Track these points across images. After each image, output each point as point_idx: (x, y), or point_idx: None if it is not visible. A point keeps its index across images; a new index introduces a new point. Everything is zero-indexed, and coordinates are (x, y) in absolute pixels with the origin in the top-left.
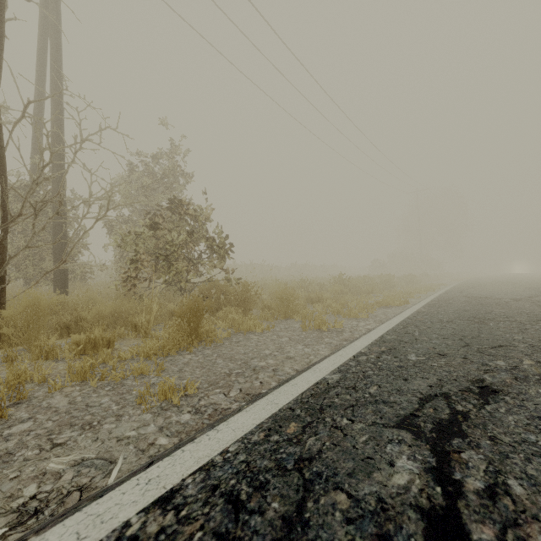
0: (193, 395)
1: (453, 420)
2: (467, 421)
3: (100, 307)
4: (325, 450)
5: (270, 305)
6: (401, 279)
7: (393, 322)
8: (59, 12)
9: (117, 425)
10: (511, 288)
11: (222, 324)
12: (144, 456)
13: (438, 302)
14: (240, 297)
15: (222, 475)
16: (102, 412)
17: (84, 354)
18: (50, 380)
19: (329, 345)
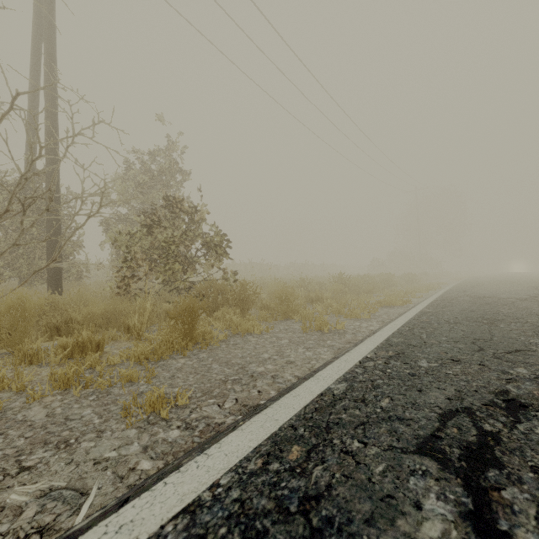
0: (184, 406)
1: (483, 444)
2: (500, 445)
3: (91, 307)
4: (334, 484)
5: (269, 305)
6: (401, 278)
7: (398, 323)
8: (53, 5)
9: (96, 443)
10: (514, 287)
11: (219, 325)
12: (122, 485)
13: (441, 301)
14: (238, 297)
15: (210, 520)
16: (82, 426)
17: (71, 358)
18: (27, 390)
19: (331, 348)
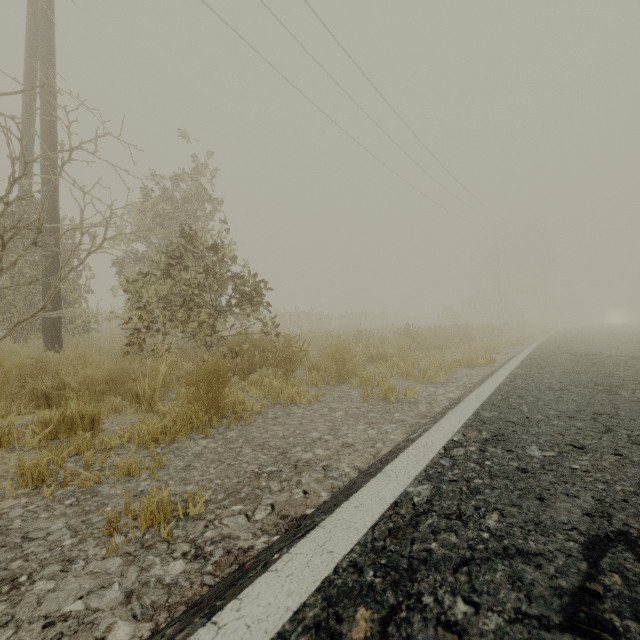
0: (197, 516)
1: None
2: None
3: (90, 369)
4: None
5: (319, 365)
6: (478, 330)
7: (486, 390)
8: None
9: (57, 584)
10: (620, 342)
11: (256, 391)
12: None
13: (535, 360)
14: (280, 355)
15: None
16: (44, 551)
17: (55, 438)
18: None
19: (401, 424)
